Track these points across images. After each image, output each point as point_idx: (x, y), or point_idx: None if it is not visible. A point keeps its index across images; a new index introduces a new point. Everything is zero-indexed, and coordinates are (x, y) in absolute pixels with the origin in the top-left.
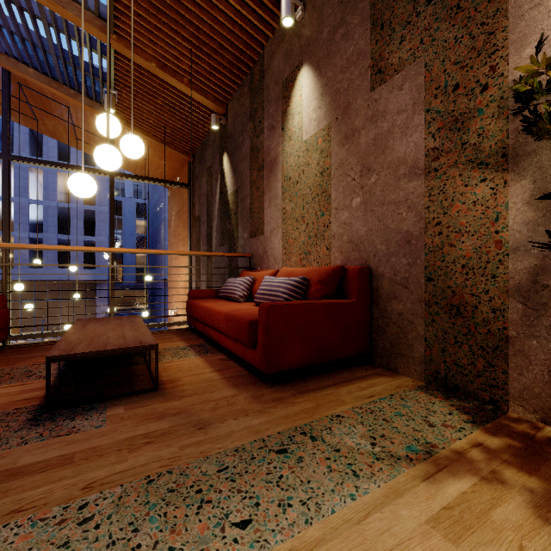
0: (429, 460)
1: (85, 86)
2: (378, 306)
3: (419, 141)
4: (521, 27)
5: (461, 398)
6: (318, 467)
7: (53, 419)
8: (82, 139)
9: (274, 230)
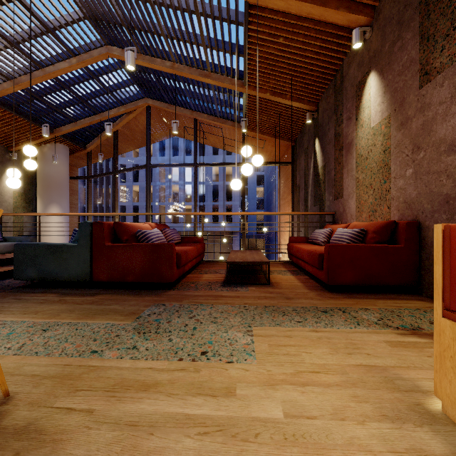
0: (410, 331)
1: (230, 115)
2: (425, 251)
3: (455, 125)
4: None
5: None
6: (340, 319)
7: (229, 286)
8: (236, 162)
9: (350, 194)
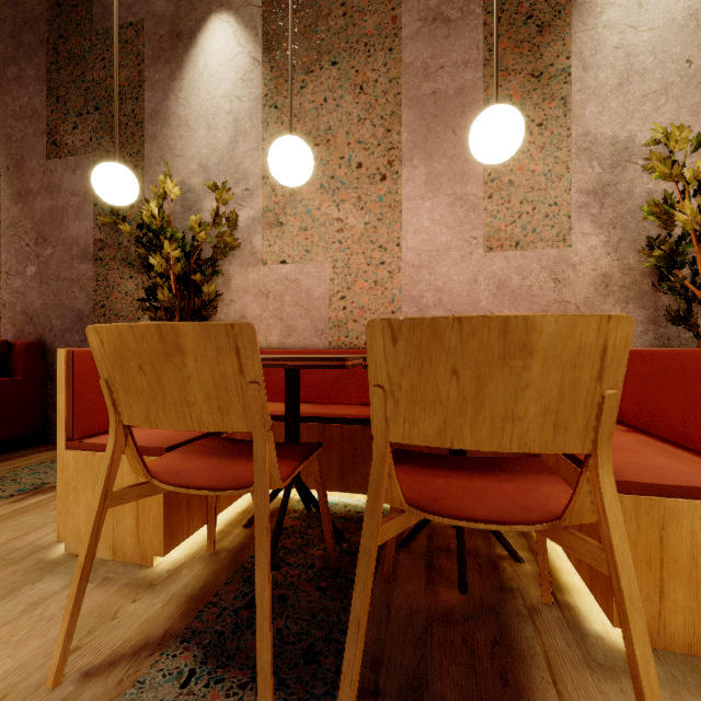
0: (32, 492)
1: None
2: (54, 383)
3: (90, 229)
4: (151, 173)
5: None
6: None
7: None
8: None
9: None
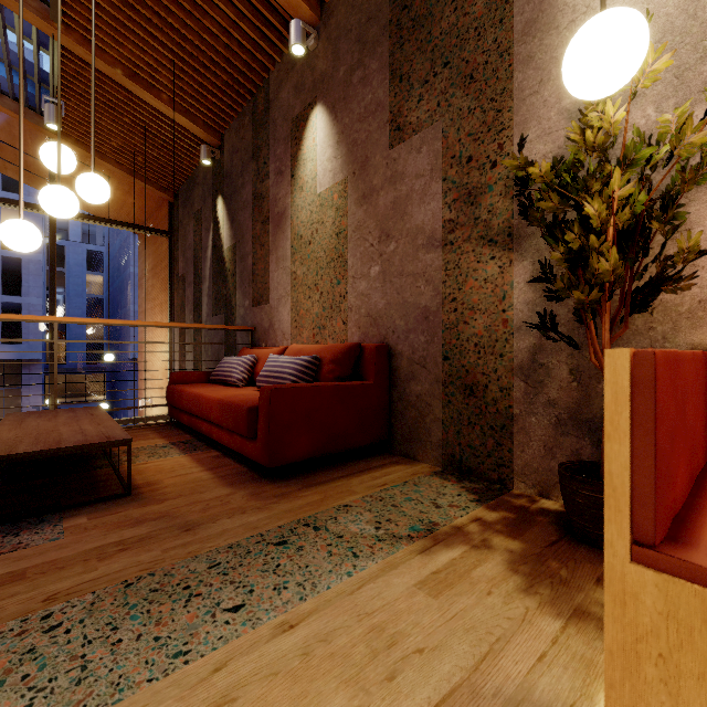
0: (429, 536)
1: (11, 84)
2: (397, 388)
3: (437, 211)
4: (523, 110)
5: (473, 480)
6: (319, 553)
7: None
8: (20, 174)
9: (282, 298)
